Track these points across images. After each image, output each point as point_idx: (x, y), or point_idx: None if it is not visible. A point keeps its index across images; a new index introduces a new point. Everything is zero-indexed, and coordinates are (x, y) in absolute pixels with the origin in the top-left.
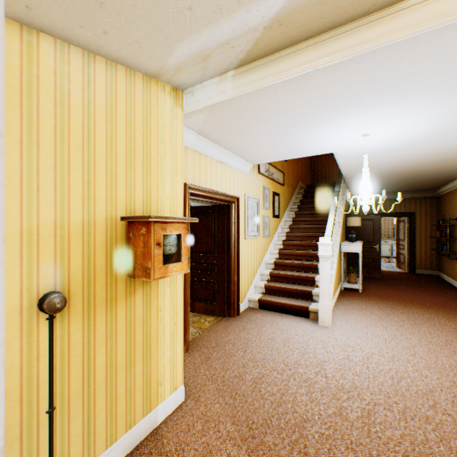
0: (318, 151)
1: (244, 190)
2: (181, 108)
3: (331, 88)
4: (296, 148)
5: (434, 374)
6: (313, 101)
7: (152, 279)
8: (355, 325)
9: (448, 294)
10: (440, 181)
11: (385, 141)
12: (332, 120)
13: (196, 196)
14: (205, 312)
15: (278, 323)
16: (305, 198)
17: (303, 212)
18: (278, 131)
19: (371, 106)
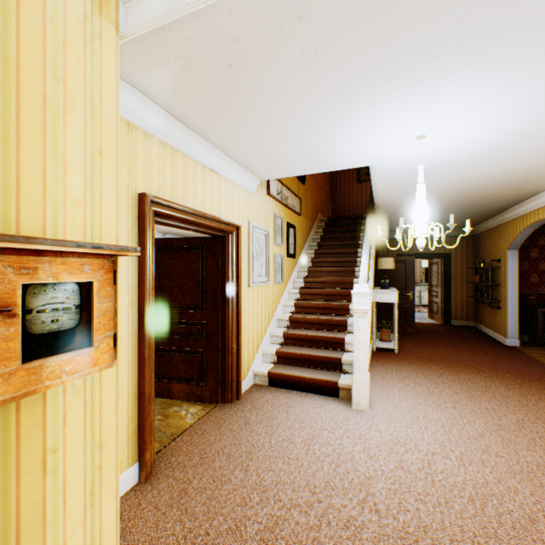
0: (352, 161)
1: (248, 216)
2: (115, 28)
3: (395, 25)
4: (323, 155)
5: (525, 485)
6: (361, 54)
7: None
8: (401, 406)
9: (494, 351)
10: (482, 216)
11: (443, 151)
12: (382, 103)
13: (168, 219)
14: (188, 398)
15: (296, 409)
16: (326, 234)
17: (325, 251)
18: (299, 118)
19: (445, 79)
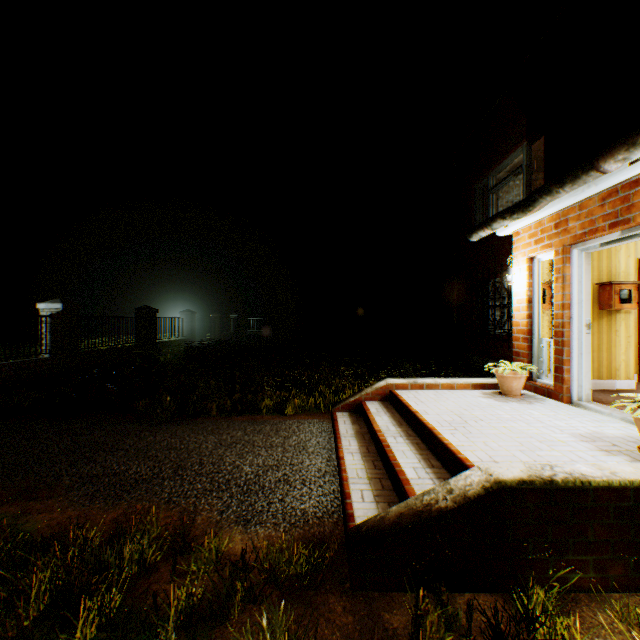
0: None
1: None
2: None
3: None
4: None
5: None
6: None
7: (612, 309)
8: None
9: None
10: None
11: None
12: None
13: None
14: None
15: None
16: None
17: None
18: None
19: None
